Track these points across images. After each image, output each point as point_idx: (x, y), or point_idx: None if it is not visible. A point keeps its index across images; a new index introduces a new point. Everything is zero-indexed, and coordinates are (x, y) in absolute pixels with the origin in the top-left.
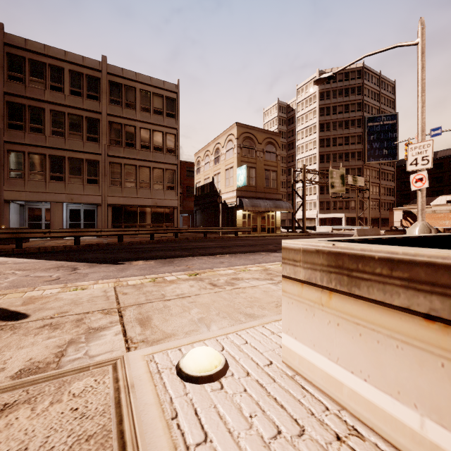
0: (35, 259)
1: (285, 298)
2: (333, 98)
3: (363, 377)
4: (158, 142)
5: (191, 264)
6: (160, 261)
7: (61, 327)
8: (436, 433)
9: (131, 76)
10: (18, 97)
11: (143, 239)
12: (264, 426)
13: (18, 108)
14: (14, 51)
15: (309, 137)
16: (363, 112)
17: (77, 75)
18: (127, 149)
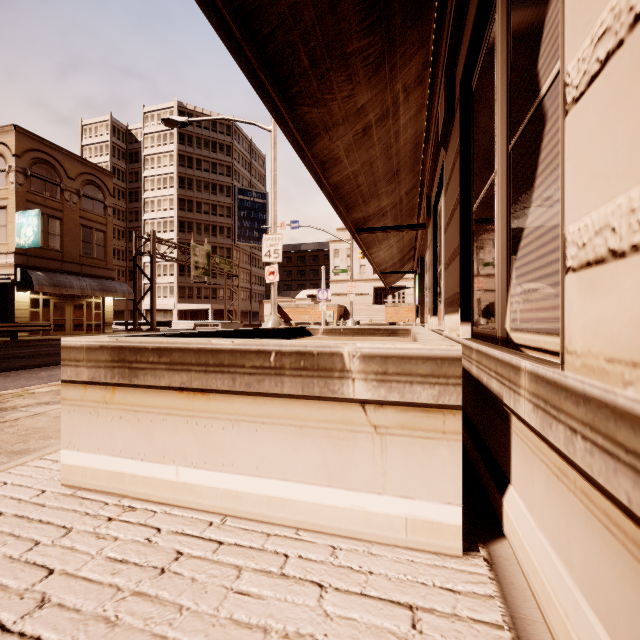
0: None
1: (65, 407)
2: (197, 147)
3: (141, 458)
4: None
5: None
6: None
7: None
8: (185, 474)
9: None
10: None
11: None
12: (17, 548)
13: None
14: None
15: (164, 191)
16: (233, 179)
17: None
18: None
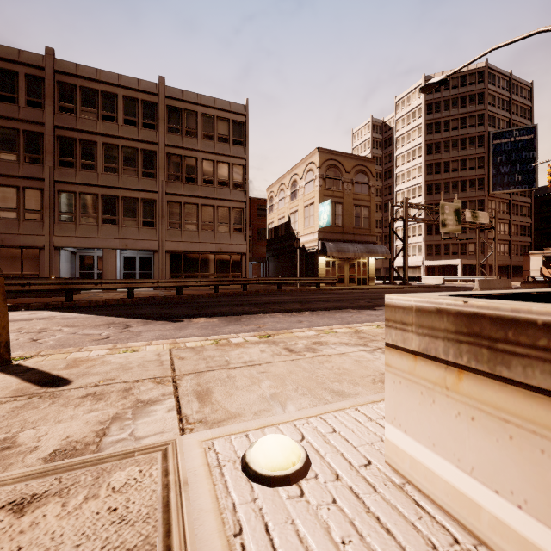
0: (85, 314)
1: (389, 375)
2: (445, 110)
3: (515, 501)
4: (224, 176)
5: (262, 323)
6: (225, 318)
7: (106, 398)
8: None
9: (192, 98)
10: (69, 130)
11: (205, 291)
12: None
13: (69, 142)
14: (65, 78)
15: (412, 163)
16: (486, 126)
17: (131, 102)
18: (187, 185)
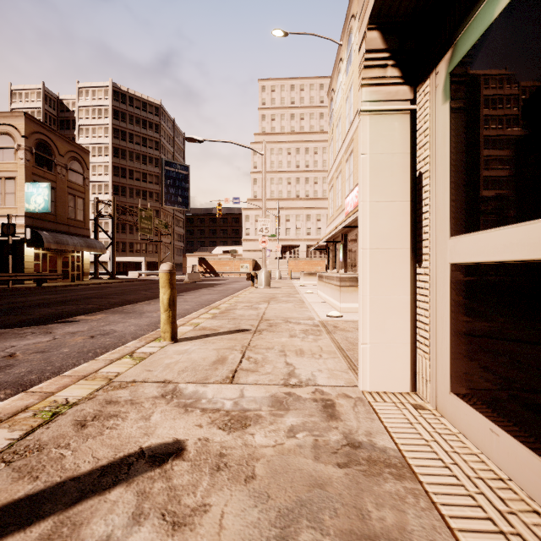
0: None
1: (341, 293)
2: (130, 123)
3: None
4: None
5: (157, 310)
6: (105, 313)
7: (276, 325)
8: None
9: None
10: None
11: None
12: None
13: None
14: None
15: (99, 158)
16: (161, 153)
17: None
18: None
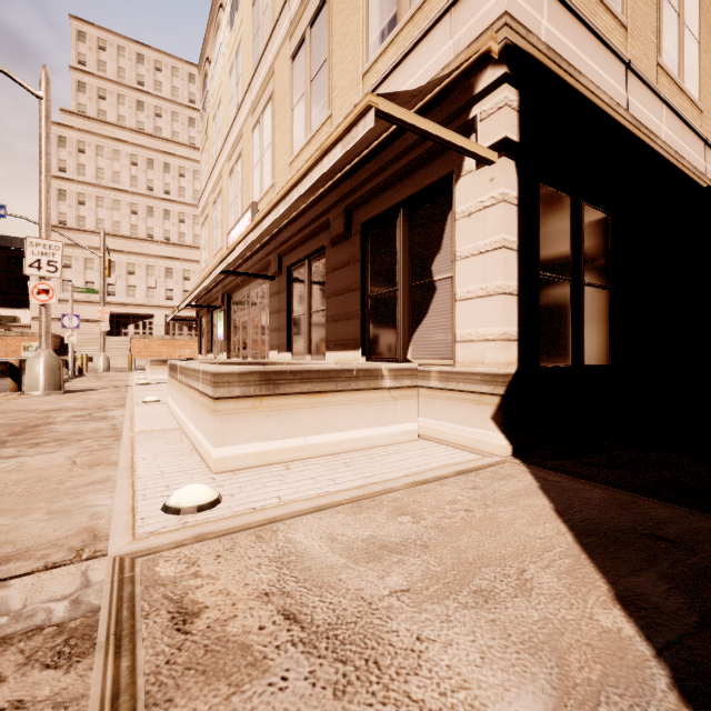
0: None
1: (218, 417)
2: None
3: (282, 438)
4: None
5: None
6: None
7: None
8: (310, 440)
9: None
10: None
11: None
12: (275, 483)
13: None
14: None
15: None
16: None
17: None
18: None
